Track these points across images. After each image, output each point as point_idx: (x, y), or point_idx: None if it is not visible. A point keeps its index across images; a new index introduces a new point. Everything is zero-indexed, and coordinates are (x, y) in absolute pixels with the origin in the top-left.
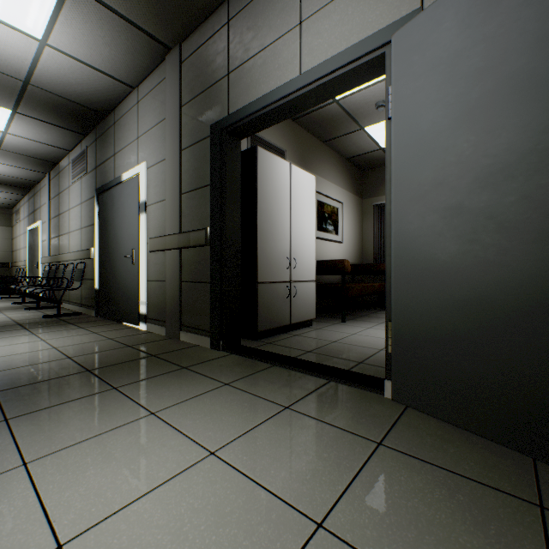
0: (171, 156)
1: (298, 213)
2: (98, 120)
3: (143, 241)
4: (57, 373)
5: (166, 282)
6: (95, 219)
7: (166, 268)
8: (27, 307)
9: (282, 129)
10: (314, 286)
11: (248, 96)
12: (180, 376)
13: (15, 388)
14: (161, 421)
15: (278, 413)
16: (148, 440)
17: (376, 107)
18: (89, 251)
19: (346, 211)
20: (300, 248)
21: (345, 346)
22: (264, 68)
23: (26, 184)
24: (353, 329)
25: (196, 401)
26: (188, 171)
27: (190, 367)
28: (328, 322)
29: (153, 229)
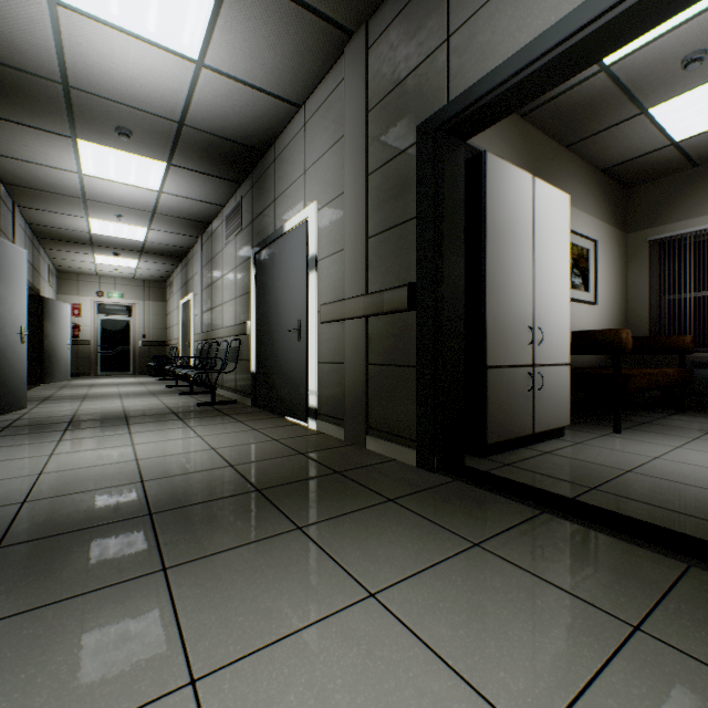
0: (353, 186)
1: (545, 255)
2: (255, 161)
3: (312, 309)
4: (219, 490)
5: (345, 365)
6: (251, 285)
7: (345, 344)
8: (180, 391)
9: (505, 131)
10: (567, 372)
11: (486, 61)
12: (389, 516)
13: (172, 509)
14: (393, 618)
15: (626, 643)
16: (385, 667)
17: (683, 65)
18: (245, 326)
19: (601, 253)
20: (547, 311)
21: (659, 484)
22: (520, 3)
23: (179, 253)
24: (648, 448)
25: (436, 576)
26: (378, 204)
27: (398, 500)
28: (588, 432)
29: (325, 292)
